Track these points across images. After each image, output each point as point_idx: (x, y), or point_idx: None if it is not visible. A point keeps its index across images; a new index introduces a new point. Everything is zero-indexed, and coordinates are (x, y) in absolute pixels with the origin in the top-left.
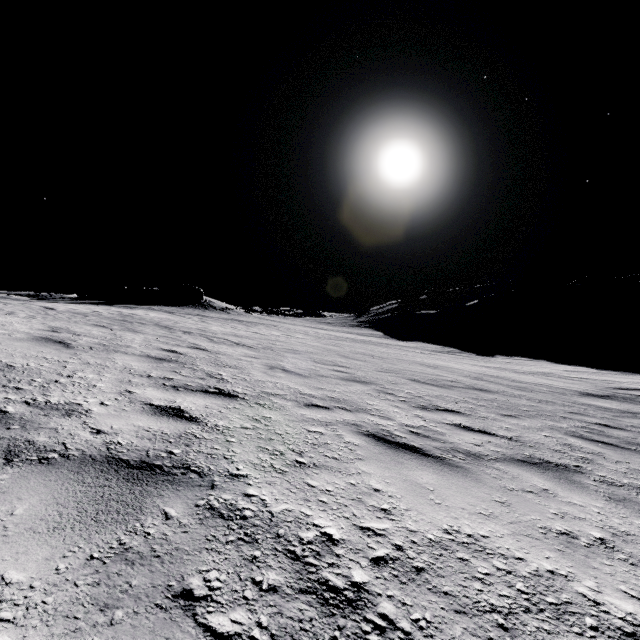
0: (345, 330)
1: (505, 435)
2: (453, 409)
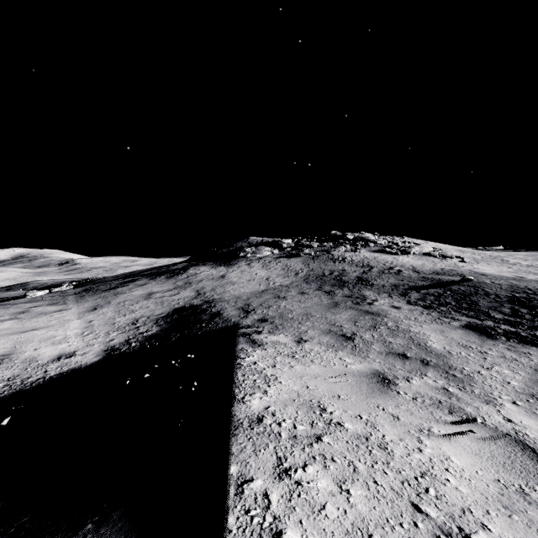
0: None
1: None
2: None
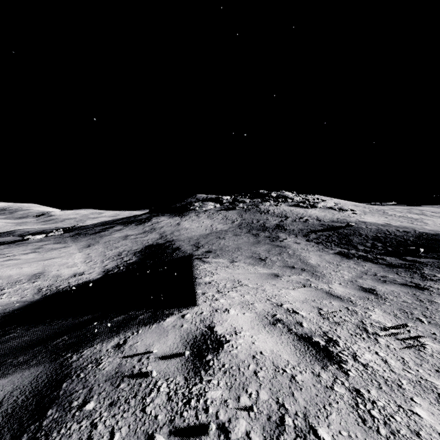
0: None
1: None
2: None
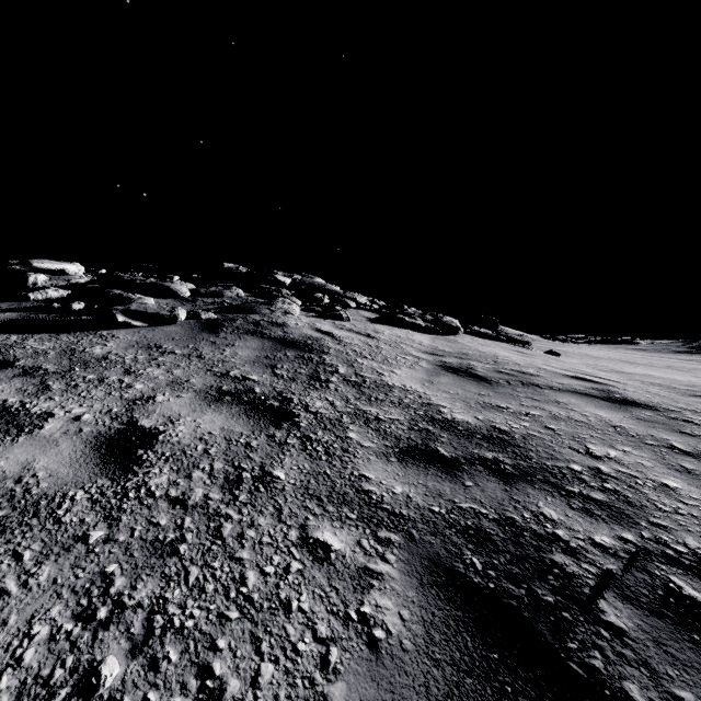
0: (663, 356)
1: (699, 371)
2: (687, 368)
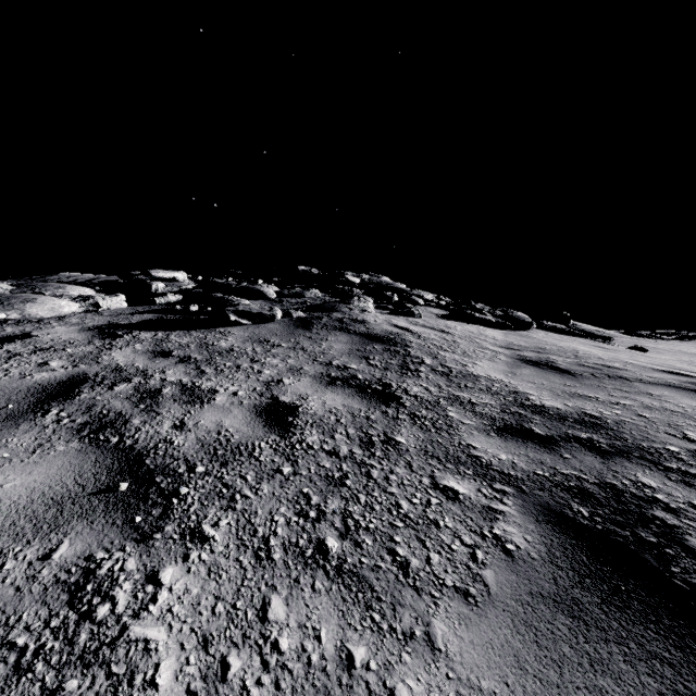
0: None
1: None
2: None
